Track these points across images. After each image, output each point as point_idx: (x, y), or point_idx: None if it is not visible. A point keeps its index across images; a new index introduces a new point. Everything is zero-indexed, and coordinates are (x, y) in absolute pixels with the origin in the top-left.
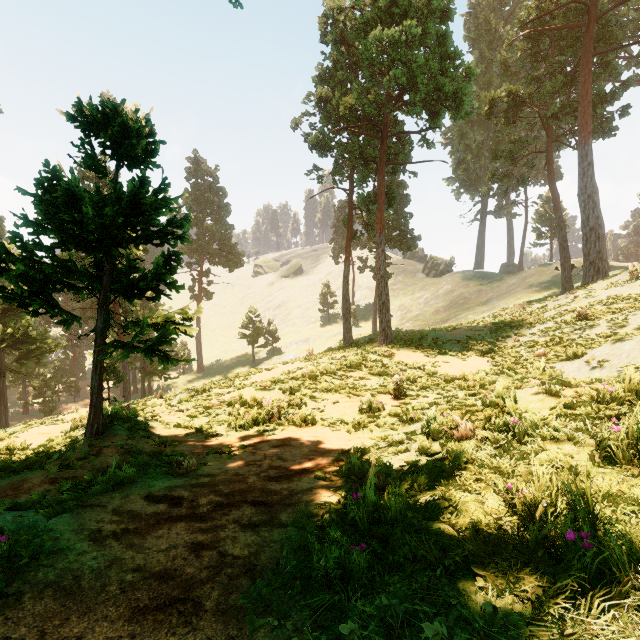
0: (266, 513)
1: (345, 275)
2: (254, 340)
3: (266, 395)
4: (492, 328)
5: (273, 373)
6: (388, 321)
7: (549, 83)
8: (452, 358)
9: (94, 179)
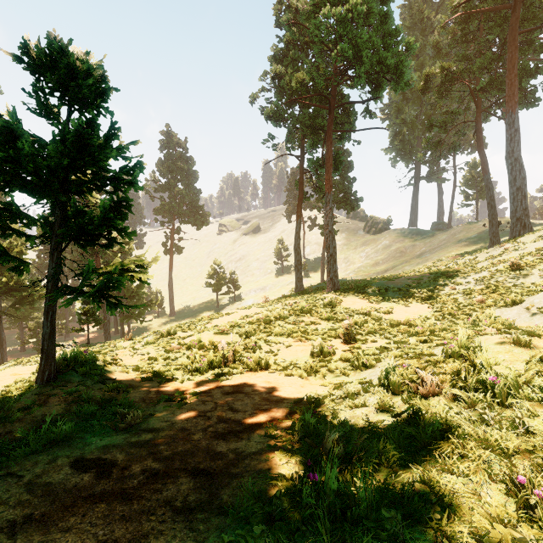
0: (206, 488)
1: (297, 231)
2: (218, 288)
3: (224, 339)
4: (430, 277)
5: (232, 317)
6: (335, 271)
7: (478, 60)
8: (394, 304)
9: None
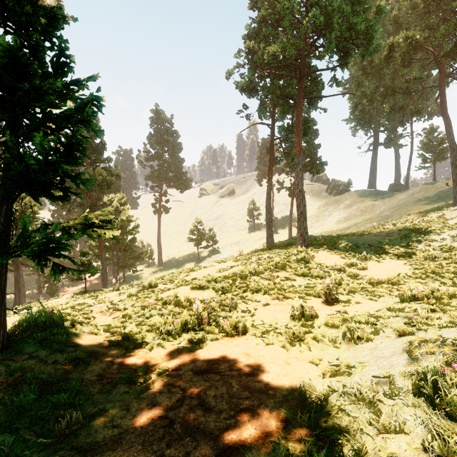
0: None
1: (268, 192)
2: (199, 243)
3: (200, 294)
4: (400, 234)
5: (210, 270)
6: (305, 228)
7: (443, 27)
8: (367, 260)
9: None
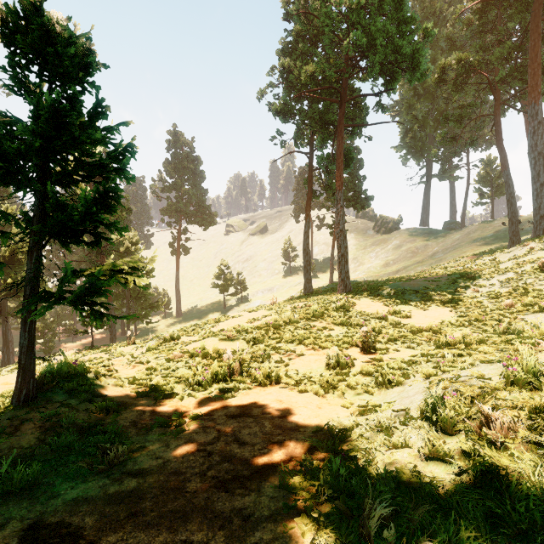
0: None
1: (306, 231)
2: (225, 289)
3: (230, 346)
4: (448, 279)
5: (239, 320)
6: (347, 272)
7: (498, 49)
8: (412, 308)
9: None
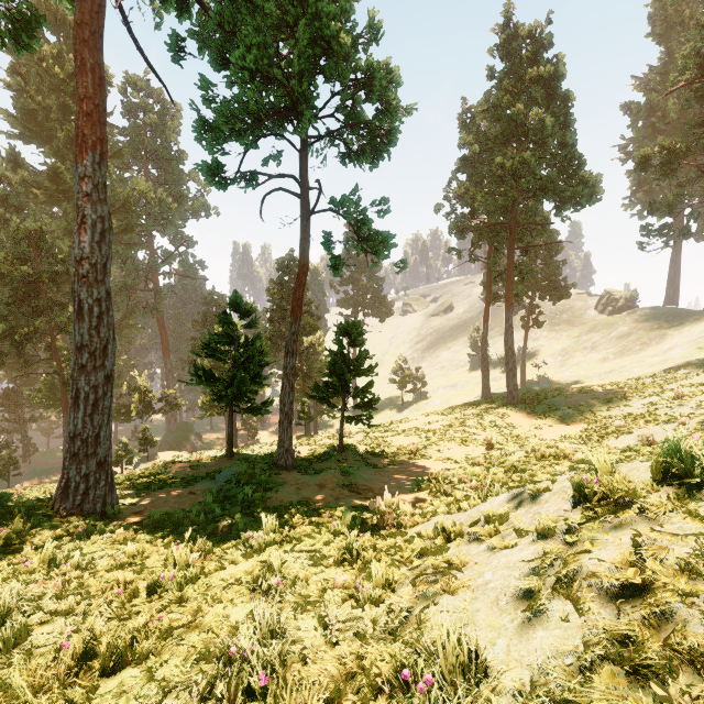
0: (407, 478)
1: (483, 336)
2: (403, 386)
3: (410, 440)
4: (609, 397)
5: (417, 423)
6: (514, 385)
7: None
8: (558, 422)
9: (288, 270)
